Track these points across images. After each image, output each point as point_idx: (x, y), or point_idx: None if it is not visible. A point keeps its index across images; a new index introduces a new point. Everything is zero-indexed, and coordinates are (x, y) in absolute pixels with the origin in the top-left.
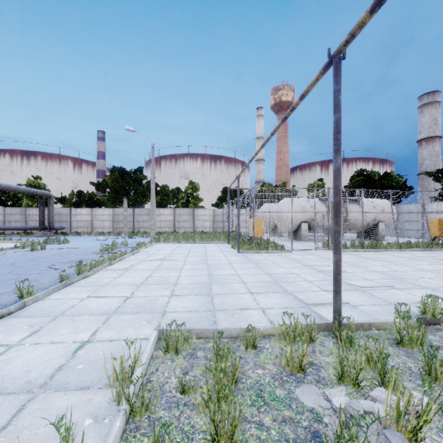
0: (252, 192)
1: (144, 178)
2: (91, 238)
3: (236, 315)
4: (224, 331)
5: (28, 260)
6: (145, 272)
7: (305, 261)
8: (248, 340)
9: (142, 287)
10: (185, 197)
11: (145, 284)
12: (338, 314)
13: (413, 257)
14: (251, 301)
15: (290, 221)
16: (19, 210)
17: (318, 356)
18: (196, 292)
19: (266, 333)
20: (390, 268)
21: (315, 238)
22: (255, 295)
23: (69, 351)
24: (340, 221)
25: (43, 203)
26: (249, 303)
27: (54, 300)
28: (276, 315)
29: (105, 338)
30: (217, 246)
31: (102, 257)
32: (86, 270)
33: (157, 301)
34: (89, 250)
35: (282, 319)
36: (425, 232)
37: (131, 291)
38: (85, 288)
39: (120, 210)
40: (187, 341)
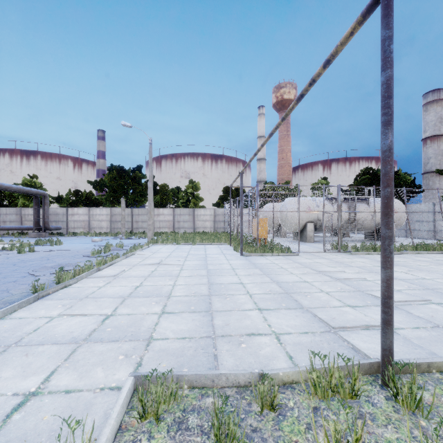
0: (256, 189)
1: (143, 177)
2: (87, 239)
3: (243, 344)
4: (228, 378)
5: (9, 264)
6: (135, 280)
7: (316, 266)
8: (264, 396)
9: (129, 301)
10: (185, 197)
11: (132, 297)
12: (389, 354)
13: (435, 261)
14: (261, 322)
15: (297, 221)
16: (14, 210)
17: (370, 427)
18: (192, 308)
19: (287, 380)
20: (414, 275)
21: (324, 240)
22: (265, 313)
23: (1, 413)
24: (393, 223)
25: (38, 203)
26: (258, 325)
27: (16, 319)
28: (295, 346)
29: (61, 386)
30: (217, 247)
31: (92, 261)
32: (66, 278)
33: (143, 321)
34: (80, 253)
35: (310, 361)
36: (436, 233)
37: (114, 306)
38: (60, 301)
39: (118, 210)
40: (175, 397)
